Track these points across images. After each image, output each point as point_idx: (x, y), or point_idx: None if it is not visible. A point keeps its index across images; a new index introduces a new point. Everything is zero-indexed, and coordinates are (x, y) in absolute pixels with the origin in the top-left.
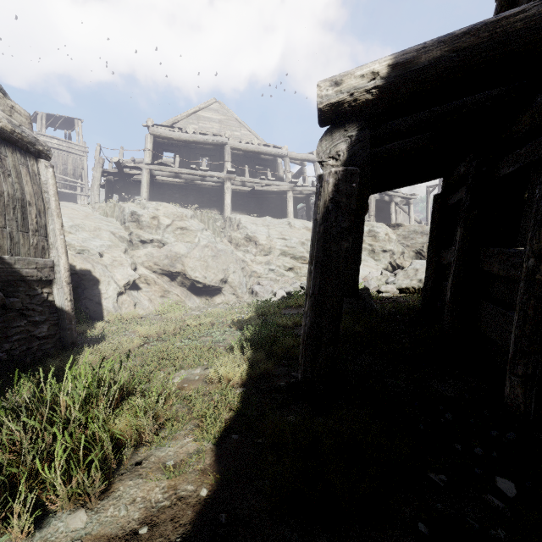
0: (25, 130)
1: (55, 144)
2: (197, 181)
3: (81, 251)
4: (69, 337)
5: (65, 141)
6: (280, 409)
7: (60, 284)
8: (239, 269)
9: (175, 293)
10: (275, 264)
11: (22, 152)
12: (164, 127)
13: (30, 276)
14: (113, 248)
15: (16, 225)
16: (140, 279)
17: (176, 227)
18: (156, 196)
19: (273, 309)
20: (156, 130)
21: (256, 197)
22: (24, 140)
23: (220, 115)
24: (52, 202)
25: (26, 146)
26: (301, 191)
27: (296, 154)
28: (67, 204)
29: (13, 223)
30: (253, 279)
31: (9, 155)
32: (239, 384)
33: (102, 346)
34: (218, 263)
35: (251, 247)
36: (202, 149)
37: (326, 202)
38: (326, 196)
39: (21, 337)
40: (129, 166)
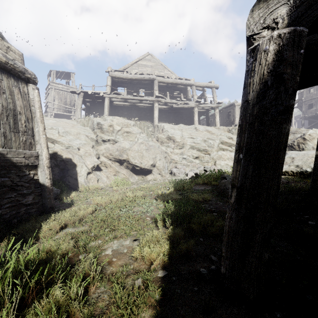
0: (17, 63)
1: (60, 87)
2: (137, 104)
3: (68, 147)
4: (49, 203)
5: (65, 86)
6: (205, 315)
7: (42, 168)
8: (163, 158)
9: (122, 173)
10: (186, 154)
11: (15, 78)
12: (118, 71)
13: (19, 162)
14: (86, 145)
15: (9, 127)
16: (101, 164)
17: (124, 131)
18: (113, 114)
19: (186, 186)
20: (113, 74)
21: (173, 112)
22: (16, 69)
23: (151, 62)
24: (37, 113)
25: (18, 74)
26: (203, 107)
27: (200, 83)
28: (63, 120)
29: (6, 126)
30: (172, 164)
31: (5, 79)
32: (160, 265)
33: (63, 214)
34: (149, 154)
35: (171, 143)
36: (141, 84)
37: (264, 76)
38: (264, 69)
39: (12, 205)
40: (97, 96)
